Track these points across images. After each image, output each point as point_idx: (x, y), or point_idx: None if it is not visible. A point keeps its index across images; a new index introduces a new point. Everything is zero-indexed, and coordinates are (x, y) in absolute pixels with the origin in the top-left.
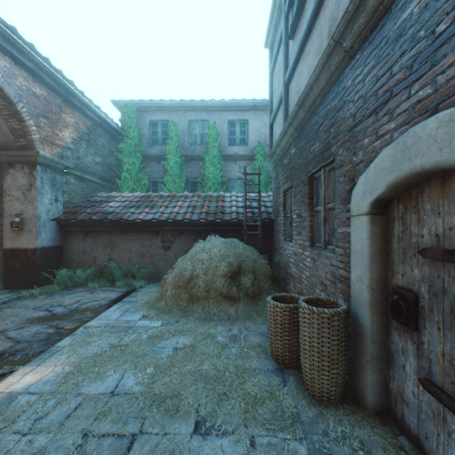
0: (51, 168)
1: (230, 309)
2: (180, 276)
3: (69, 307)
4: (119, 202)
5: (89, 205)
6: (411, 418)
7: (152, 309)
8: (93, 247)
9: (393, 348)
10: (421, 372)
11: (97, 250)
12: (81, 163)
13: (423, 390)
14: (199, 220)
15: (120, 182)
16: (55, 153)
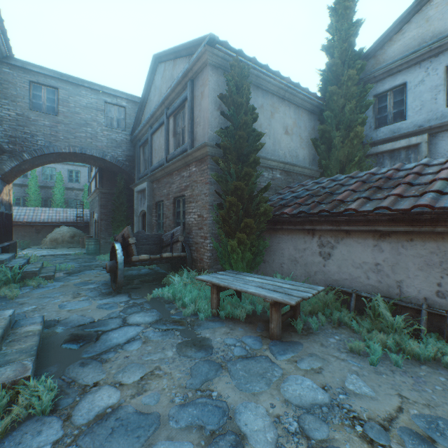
0: None
1: (71, 246)
2: (53, 239)
3: None
4: None
5: None
6: None
7: (43, 248)
8: None
9: None
10: None
11: None
12: None
13: None
14: (56, 221)
15: None
16: None
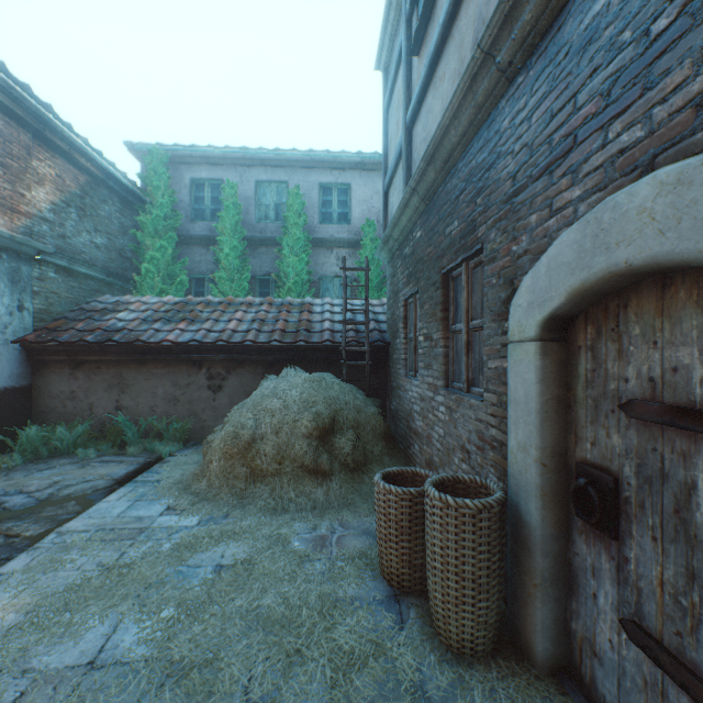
0: (10, 253)
1: (317, 491)
2: (235, 437)
3: (36, 495)
4: (136, 312)
5: (81, 317)
6: (608, 685)
7: (185, 495)
8: (88, 387)
9: (577, 563)
10: (625, 610)
11: (96, 393)
12: (68, 245)
13: (628, 640)
14: (270, 343)
15: (139, 278)
16: (19, 228)
